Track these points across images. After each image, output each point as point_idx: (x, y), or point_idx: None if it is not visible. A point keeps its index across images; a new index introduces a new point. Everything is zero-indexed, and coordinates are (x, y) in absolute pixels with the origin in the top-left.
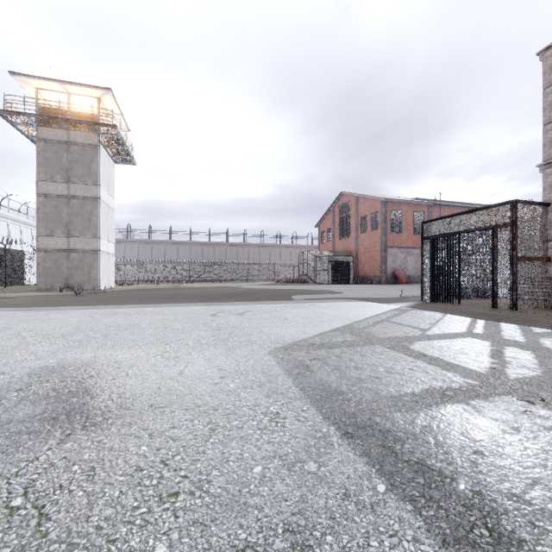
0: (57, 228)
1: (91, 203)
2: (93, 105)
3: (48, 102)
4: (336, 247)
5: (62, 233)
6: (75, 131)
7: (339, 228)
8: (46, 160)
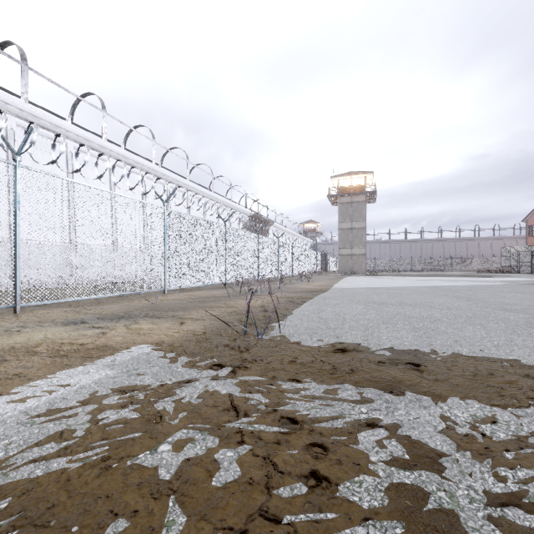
0: (346, 244)
1: (362, 231)
2: (360, 179)
3: (339, 183)
4: None
5: (349, 246)
6: (354, 196)
7: None
8: (342, 213)
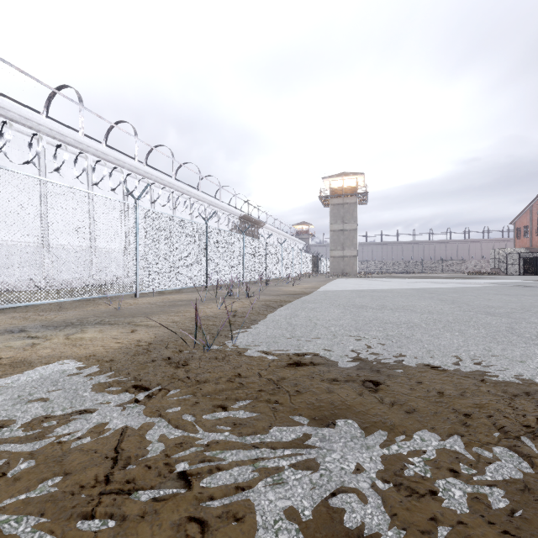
0: (338, 246)
1: (353, 232)
2: (351, 181)
3: (331, 184)
4: (534, 243)
5: (340, 248)
6: (346, 197)
7: (536, 226)
8: (333, 214)
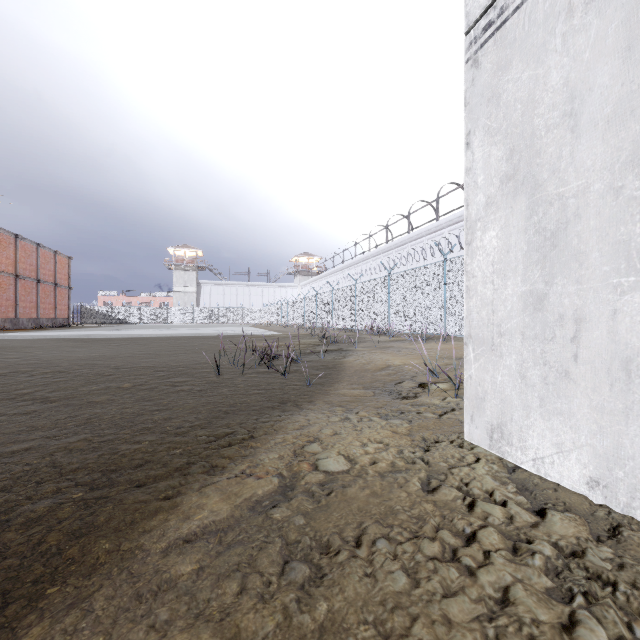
0: None
1: None
2: None
3: None
4: None
5: None
6: None
7: None
8: None
